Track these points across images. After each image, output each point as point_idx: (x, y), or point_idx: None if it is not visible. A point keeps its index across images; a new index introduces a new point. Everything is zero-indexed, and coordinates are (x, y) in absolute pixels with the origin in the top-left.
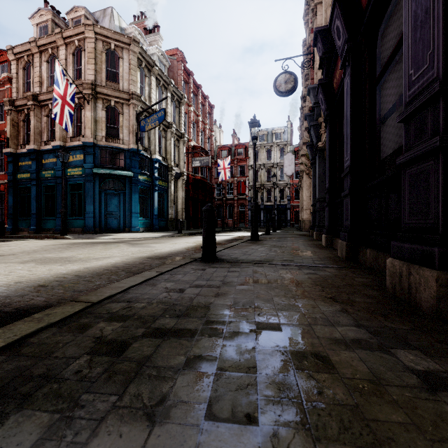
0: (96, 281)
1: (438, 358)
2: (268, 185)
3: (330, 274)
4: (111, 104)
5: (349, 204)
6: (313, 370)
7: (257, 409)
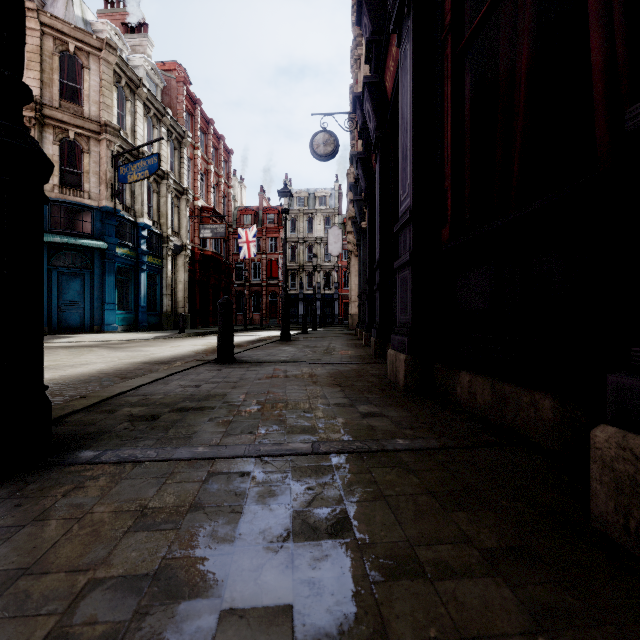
0: (87, 387)
1: (382, 407)
2: (309, 267)
3: (349, 369)
4: (69, 136)
5: (378, 299)
6: (299, 416)
7: (257, 430)
